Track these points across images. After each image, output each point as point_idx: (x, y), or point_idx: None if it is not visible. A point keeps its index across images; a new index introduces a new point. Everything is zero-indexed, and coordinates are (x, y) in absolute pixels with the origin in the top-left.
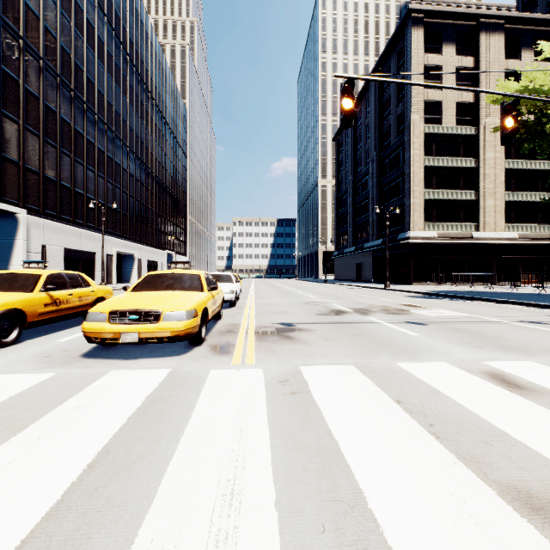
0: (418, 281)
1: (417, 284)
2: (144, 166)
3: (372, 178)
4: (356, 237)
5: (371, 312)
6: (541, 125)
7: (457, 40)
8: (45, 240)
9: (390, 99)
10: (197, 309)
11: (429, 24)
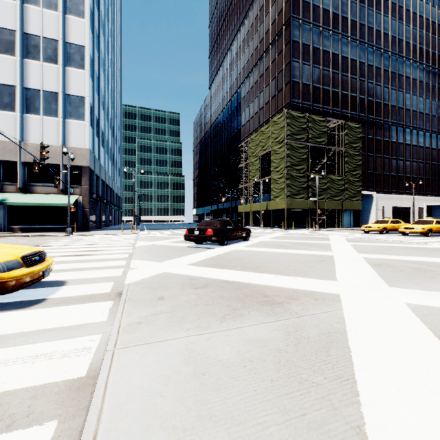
0: None
1: None
2: None
3: None
4: None
5: None
6: None
7: None
8: (383, 204)
9: None
10: (424, 228)
11: None
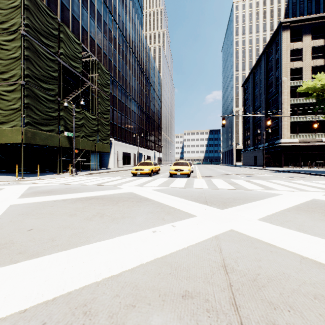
0: (287, 165)
1: (285, 167)
2: (146, 112)
3: (262, 109)
4: (254, 141)
5: (239, 174)
6: (323, 99)
7: (313, 32)
8: (118, 149)
9: (272, 67)
10: (189, 169)
11: (294, 27)
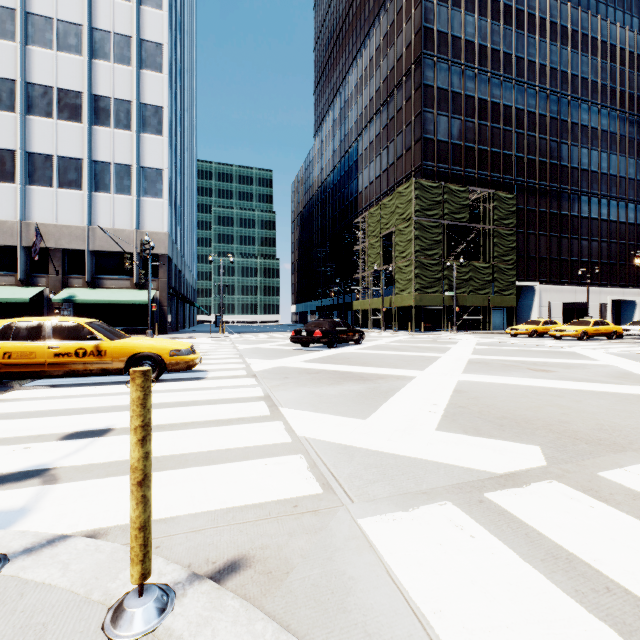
0: None
1: None
2: None
3: None
4: None
5: None
6: None
7: None
8: (549, 298)
9: None
10: (578, 330)
11: None
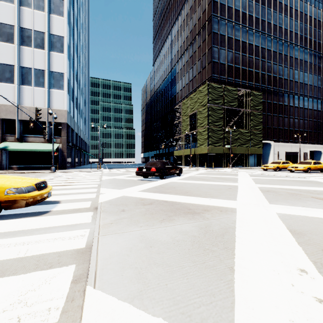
0: None
1: None
2: None
3: None
4: None
5: None
6: None
7: None
8: (278, 150)
9: None
10: (305, 167)
11: None
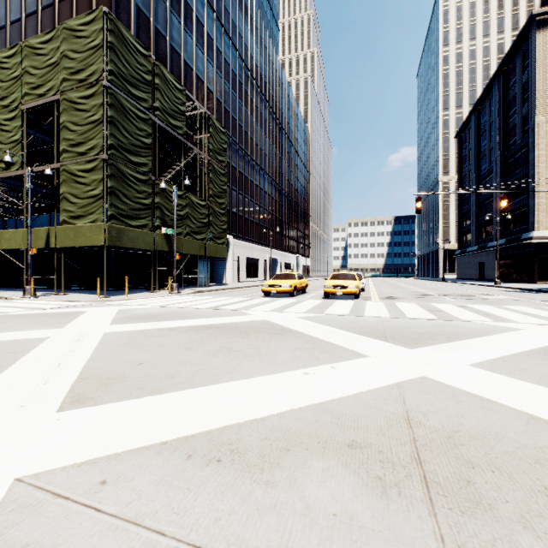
0: (544, 280)
1: (542, 282)
2: (283, 191)
3: (495, 177)
4: (479, 236)
5: (448, 295)
6: None
7: None
8: (238, 253)
9: (515, 98)
10: (358, 286)
11: None
